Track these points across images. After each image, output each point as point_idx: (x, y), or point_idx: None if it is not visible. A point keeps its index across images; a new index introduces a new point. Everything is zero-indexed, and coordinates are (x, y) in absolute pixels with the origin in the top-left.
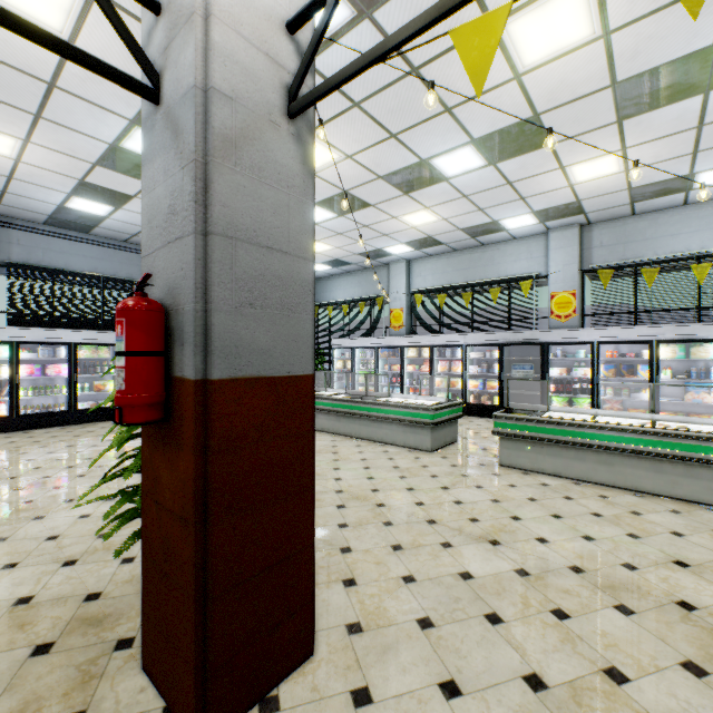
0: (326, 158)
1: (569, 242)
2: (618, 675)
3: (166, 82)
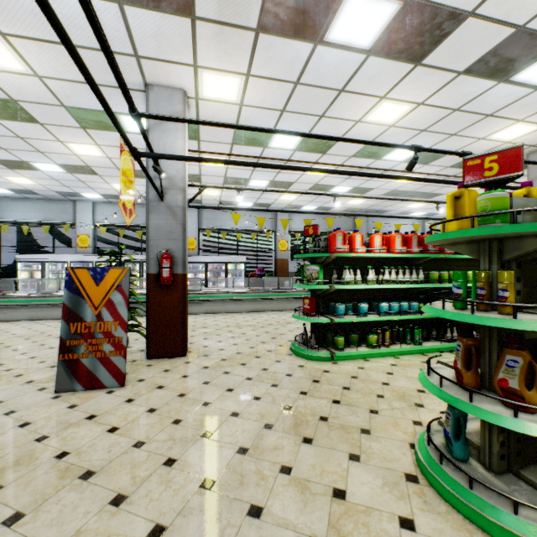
0: (94, 154)
1: (194, 214)
2: (244, 333)
3: (167, 197)
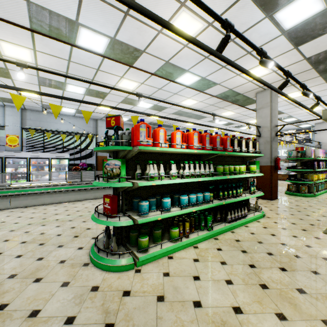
0: None
1: (16, 114)
2: (43, 233)
3: None
